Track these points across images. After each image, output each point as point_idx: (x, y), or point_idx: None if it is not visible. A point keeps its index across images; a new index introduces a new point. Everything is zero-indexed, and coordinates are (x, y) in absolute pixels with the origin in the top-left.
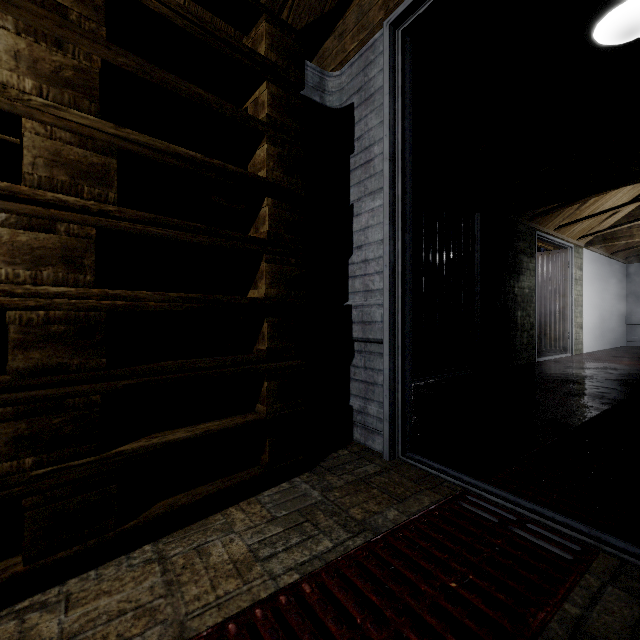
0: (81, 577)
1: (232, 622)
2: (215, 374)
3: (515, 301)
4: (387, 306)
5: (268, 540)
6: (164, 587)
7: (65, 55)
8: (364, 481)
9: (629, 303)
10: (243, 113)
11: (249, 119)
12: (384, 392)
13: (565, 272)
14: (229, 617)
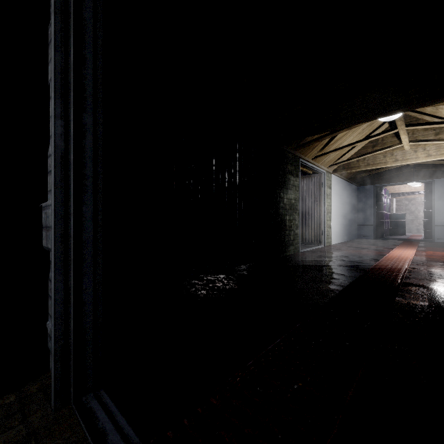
0: None
1: None
2: None
3: (284, 208)
4: (53, 206)
5: None
6: None
7: None
8: None
9: (359, 211)
10: None
11: None
12: (52, 320)
13: (320, 189)
14: None
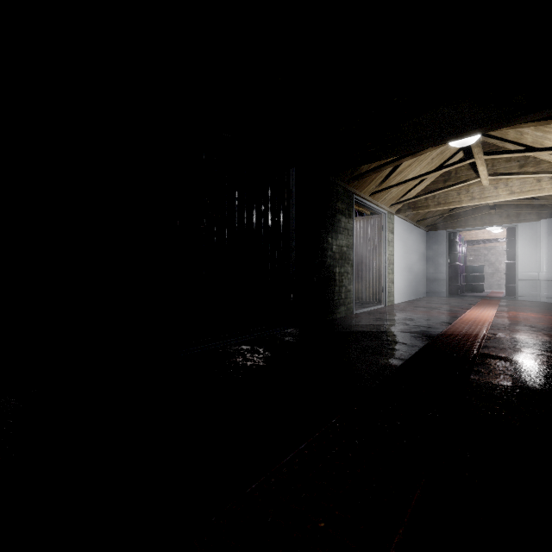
0: None
1: None
2: None
3: (333, 258)
4: None
5: None
6: None
7: None
8: None
9: (428, 262)
10: None
11: None
12: None
13: (380, 234)
14: None
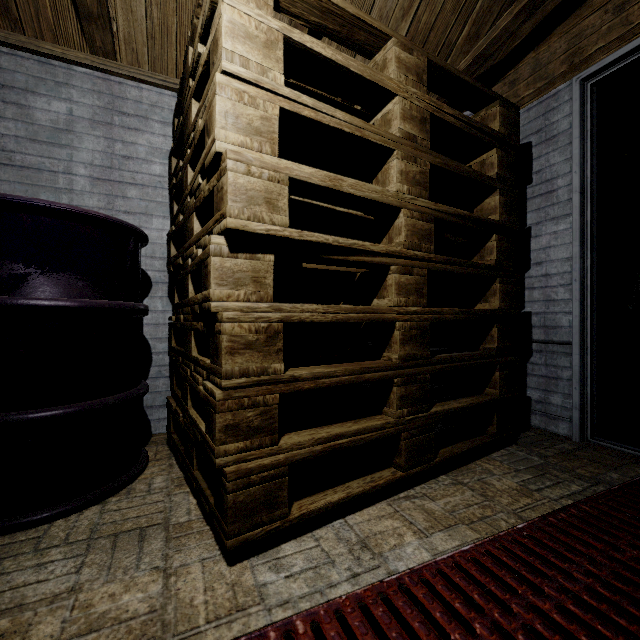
0: (420, 487)
1: (549, 517)
2: (474, 364)
3: None
4: (577, 314)
5: (527, 481)
6: (481, 497)
7: (417, 166)
8: (569, 454)
9: None
10: (485, 176)
11: (490, 180)
12: (573, 385)
13: None
14: (543, 515)
